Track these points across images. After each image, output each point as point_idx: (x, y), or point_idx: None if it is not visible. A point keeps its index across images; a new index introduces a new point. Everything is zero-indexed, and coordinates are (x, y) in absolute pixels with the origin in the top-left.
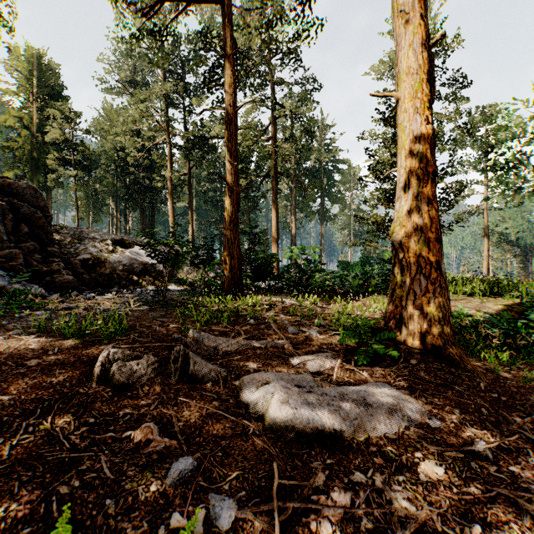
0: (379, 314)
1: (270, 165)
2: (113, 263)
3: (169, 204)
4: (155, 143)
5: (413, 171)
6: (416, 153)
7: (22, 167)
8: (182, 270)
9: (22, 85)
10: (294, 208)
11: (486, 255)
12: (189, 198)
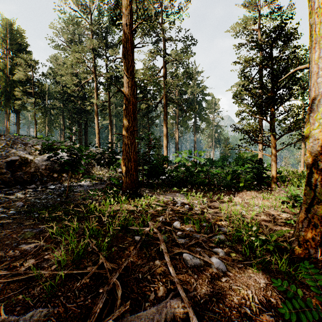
0: (263, 213)
1: (162, 95)
2: (37, 163)
3: (95, 121)
4: (86, 81)
5: None
6: None
7: None
8: (96, 167)
9: None
10: (178, 124)
11: (302, 155)
12: (109, 117)
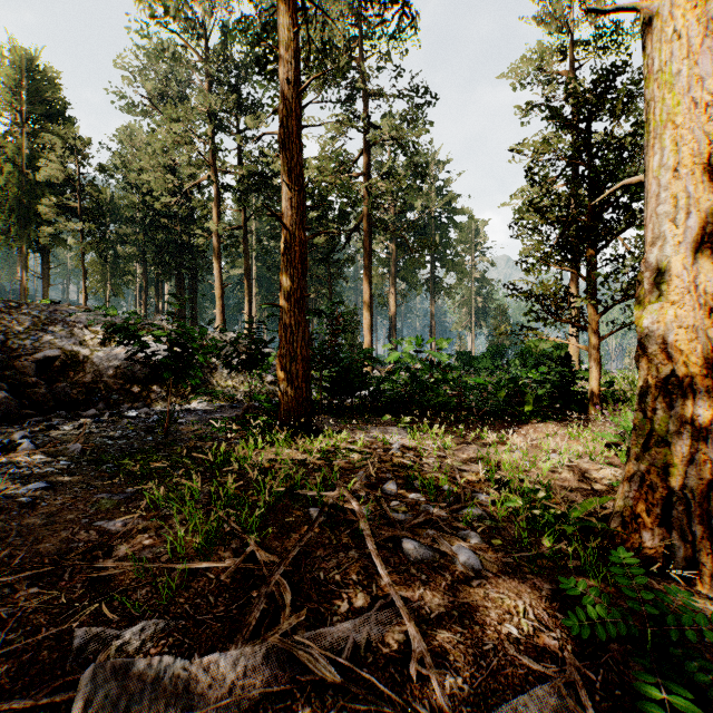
0: (566, 467)
1: (361, 214)
2: (99, 364)
3: (215, 270)
4: (195, 183)
5: (702, 173)
6: (712, 127)
7: (5, 217)
8: (220, 373)
9: (5, 100)
10: (394, 276)
11: None
12: (245, 263)
